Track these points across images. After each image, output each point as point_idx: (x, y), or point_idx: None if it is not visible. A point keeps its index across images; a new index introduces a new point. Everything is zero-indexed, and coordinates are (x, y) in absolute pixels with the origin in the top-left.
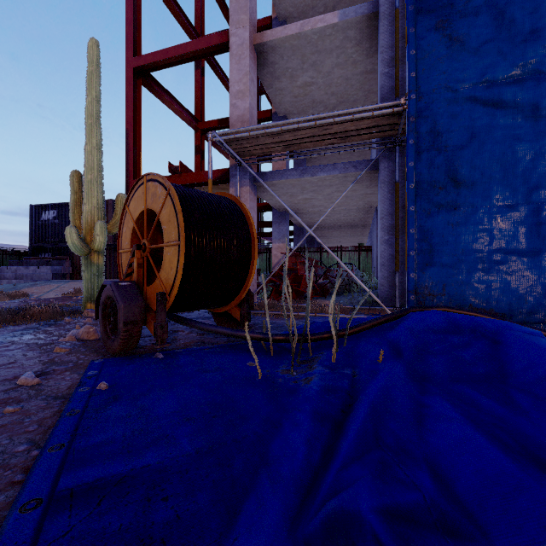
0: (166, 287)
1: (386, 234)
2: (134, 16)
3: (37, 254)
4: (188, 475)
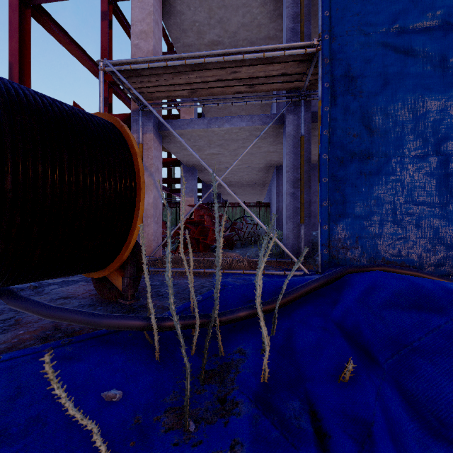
0: None
1: (292, 187)
2: None
3: None
4: None
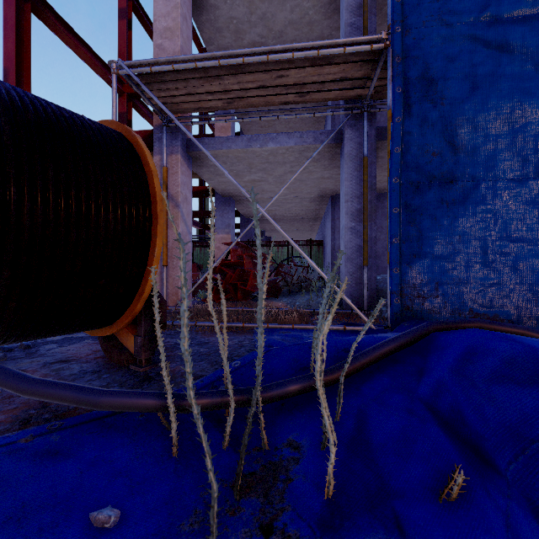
0: None
1: (352, 220)
2: None
3: None
4: None
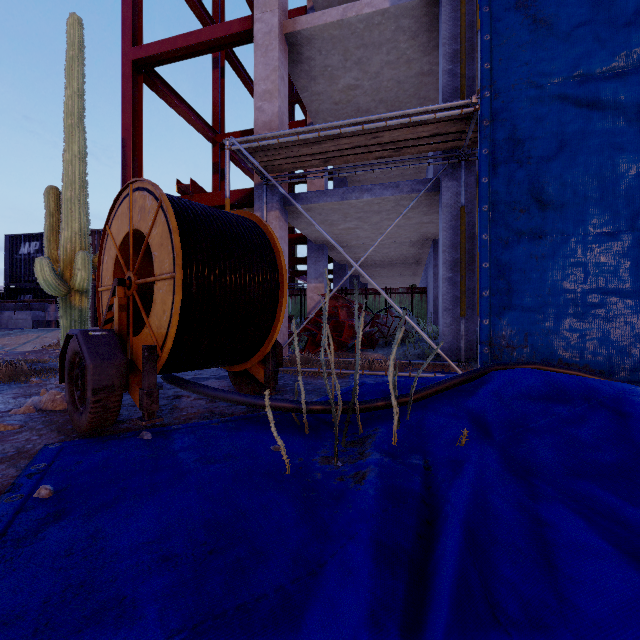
0: (158, 337)
1: (450, 270)
2: None
3: (15, 296)
4: None
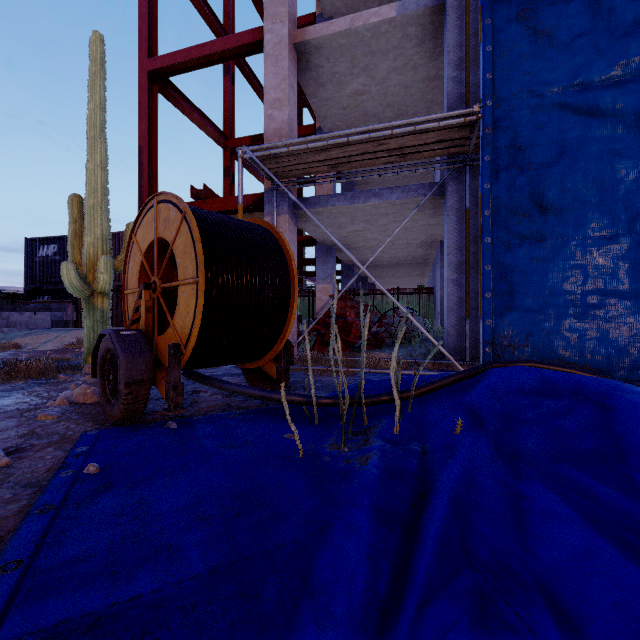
0: (182, 336)
1: (455, 272)
2: (149, 9)
3: (34, 297)
4: (196, 614)
